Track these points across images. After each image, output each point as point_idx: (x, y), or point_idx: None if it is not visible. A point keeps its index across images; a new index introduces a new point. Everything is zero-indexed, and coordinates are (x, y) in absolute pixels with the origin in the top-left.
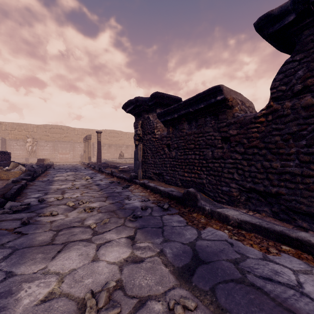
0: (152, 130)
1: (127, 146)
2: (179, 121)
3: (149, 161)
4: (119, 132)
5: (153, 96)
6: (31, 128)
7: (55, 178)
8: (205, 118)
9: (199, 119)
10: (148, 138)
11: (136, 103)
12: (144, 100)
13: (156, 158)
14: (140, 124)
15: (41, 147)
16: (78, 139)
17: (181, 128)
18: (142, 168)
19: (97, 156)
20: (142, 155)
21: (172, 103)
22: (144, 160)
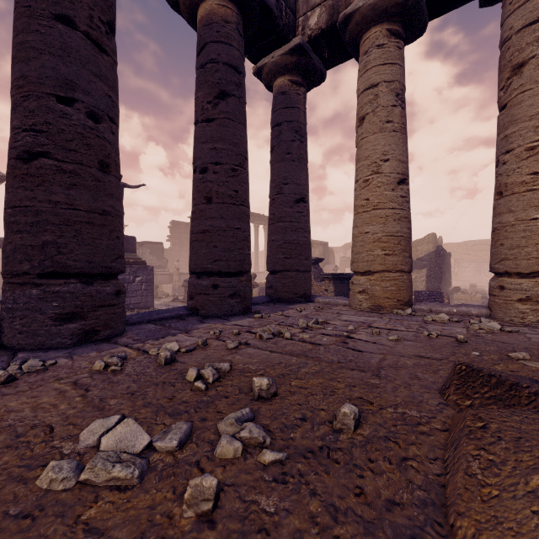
0: None
1: None
2: None
3: None
4: None
5: None
6: (450, 247)
7: None
8: None
9: None
10: None
11: None
12: None
13: None
14: None
15: (463, 269)
16: None
17: None
18: None
19: None
20: None
21: None
22: None
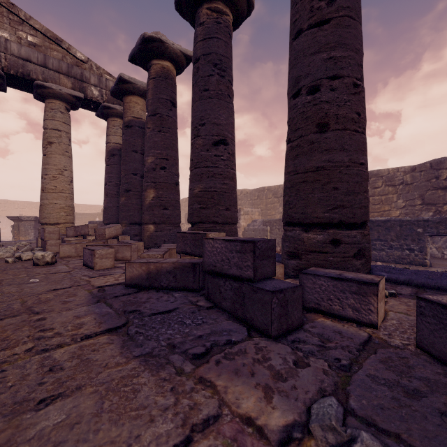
0: None
1: None
2: None
3: None
4: None
5: None
6: None
7: None
8: None
9: None
10: None
11: None
12: None
13: None
14: None
15: None
16: (19, 212)
17: None
18: None
19: None
20: None
21: None
22: None
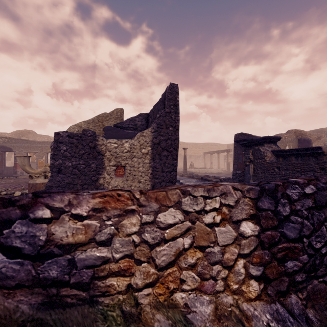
0: (262, 157)
1: (190, 156)
2: (289, 156)
3: (259, 175)
4: (182, 143)
5: (265, 138)
6: None
7: (185, 183)
8: (309, 157)
9: (304, 157)
10: (259, 161)
11: (250, 141)
12: (256, 139)
13: (266, 174)
14: (251, 152)
15: None
16: None
17: (289, 159)
18: (252, 179)
19: (184, 167)
20: (252, 171)
21: (275, 140)
22: (254, 174)
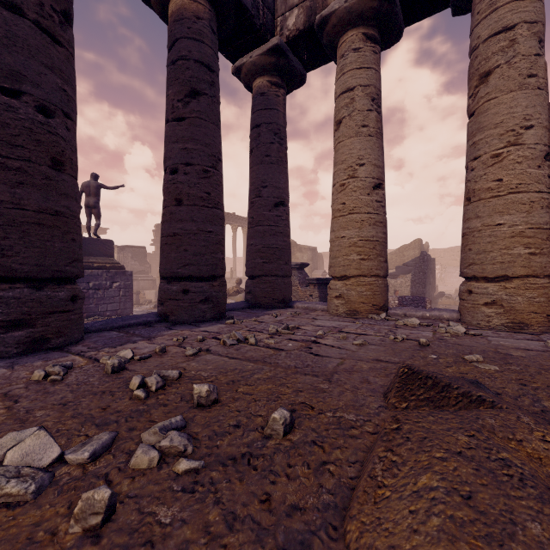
0: None
1: None
2: None
3: None
4: None
5: None
6: (437, 253)
7: None
8: None
9: None
10: None
11: None
12: None
13: None
14: None
15: (449, 274)
16: None
17: None
18: None
19: None
20: None
21: None
22: None
